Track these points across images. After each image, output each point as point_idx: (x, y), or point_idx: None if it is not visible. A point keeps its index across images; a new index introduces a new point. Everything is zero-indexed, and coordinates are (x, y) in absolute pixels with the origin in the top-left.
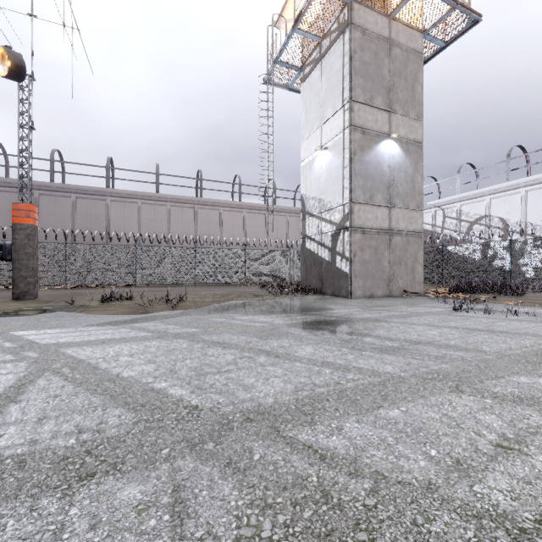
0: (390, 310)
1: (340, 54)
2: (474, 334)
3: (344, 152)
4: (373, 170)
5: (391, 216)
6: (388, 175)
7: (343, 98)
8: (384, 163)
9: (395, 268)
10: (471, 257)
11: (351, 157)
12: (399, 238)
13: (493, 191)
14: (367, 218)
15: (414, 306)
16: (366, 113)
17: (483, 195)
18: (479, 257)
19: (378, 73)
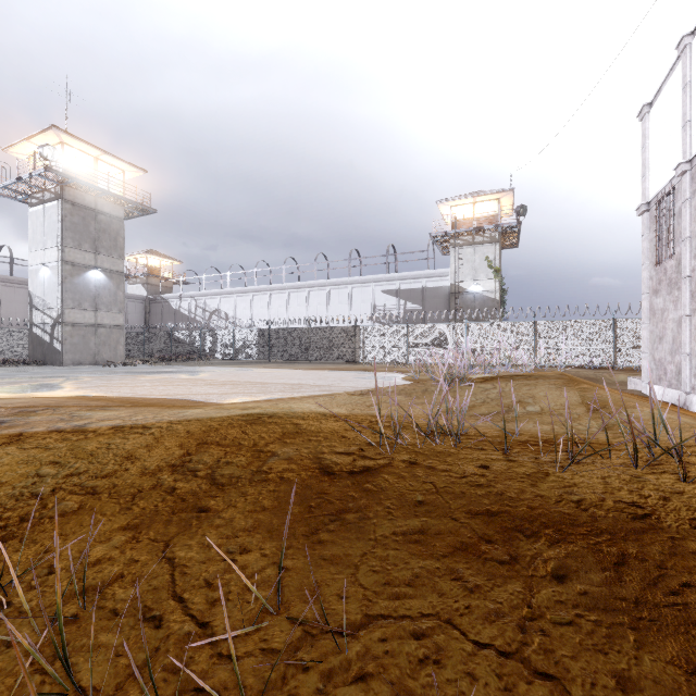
0: (71, 368)
1: (57, 212)
2: (80, 370)
3: (59, 275)
4: (82, 288)
5: (98, 316)
6: (95, 292)
7: (58, 241)
8: (91, 284)
9: (101, 348)
10: (185, 340)
11: (63, 280)
12: (104, 329)
13: (222, 293)
14: (77, 317)
15: (91, 367)
16: (76, 253)
17: (217, 294)
18: (189, 340)
19: (86, 230)
